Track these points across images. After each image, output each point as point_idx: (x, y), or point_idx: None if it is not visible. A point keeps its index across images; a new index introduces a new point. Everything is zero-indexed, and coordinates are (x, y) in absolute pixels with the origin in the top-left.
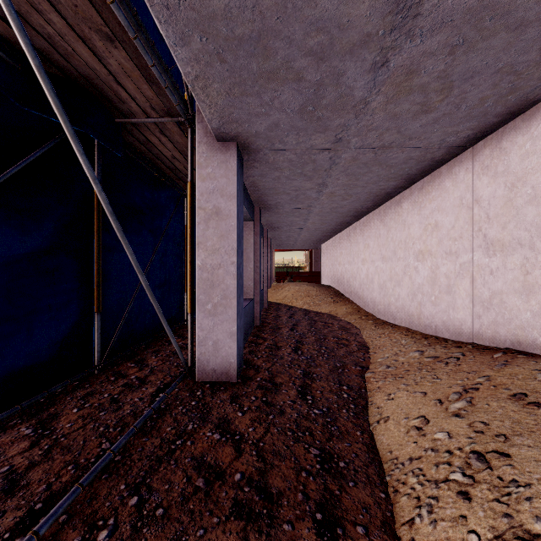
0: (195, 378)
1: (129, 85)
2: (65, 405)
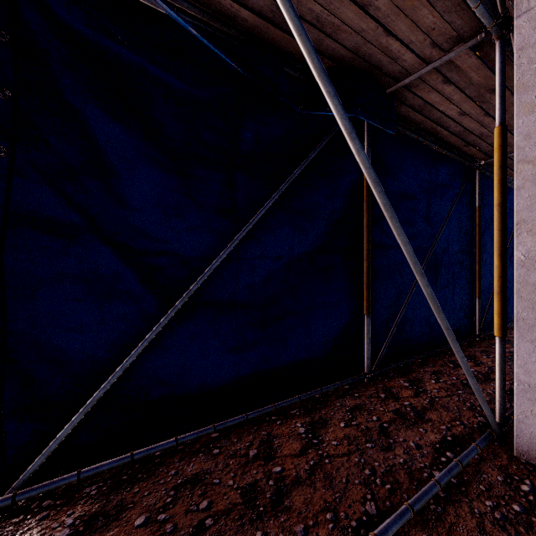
0: (510, 447)
1: (402, 27)
2: (334, 411)
